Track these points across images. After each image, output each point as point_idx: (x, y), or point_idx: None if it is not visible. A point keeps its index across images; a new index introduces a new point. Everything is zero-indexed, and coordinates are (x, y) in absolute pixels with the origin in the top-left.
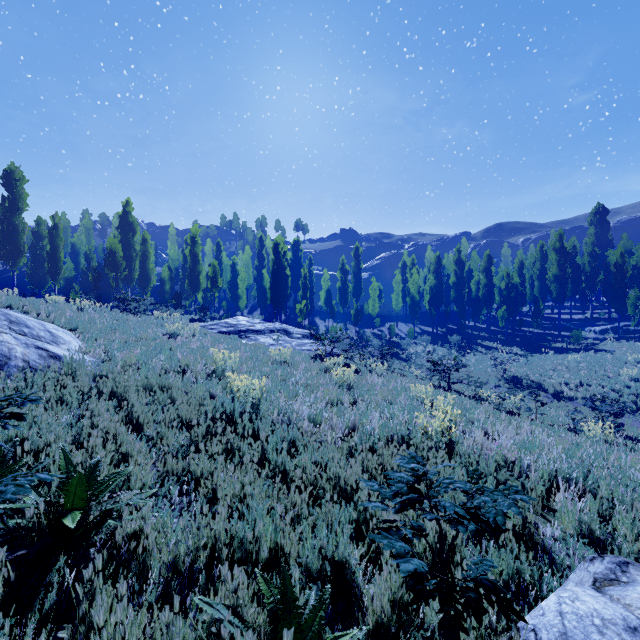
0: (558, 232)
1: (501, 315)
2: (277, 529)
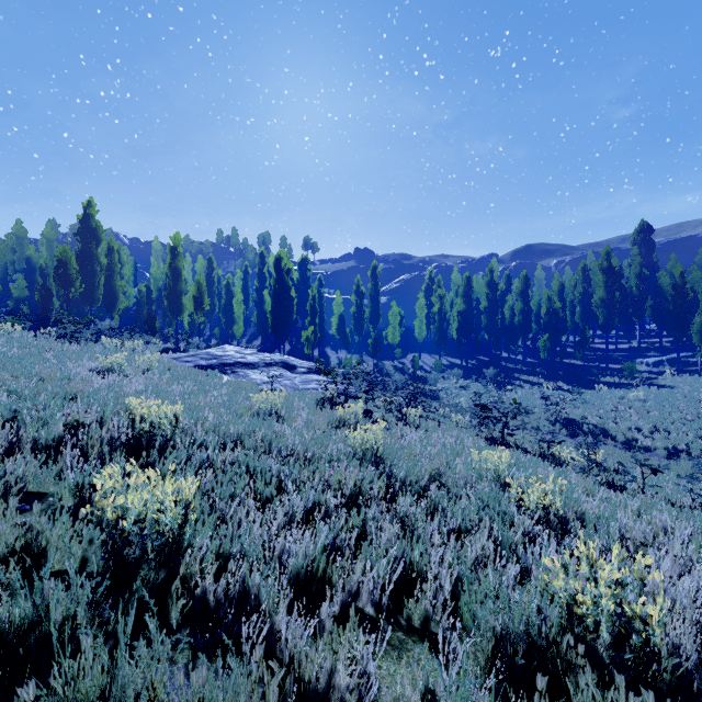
0: (605, 249)
1: (543, 345)
2: None
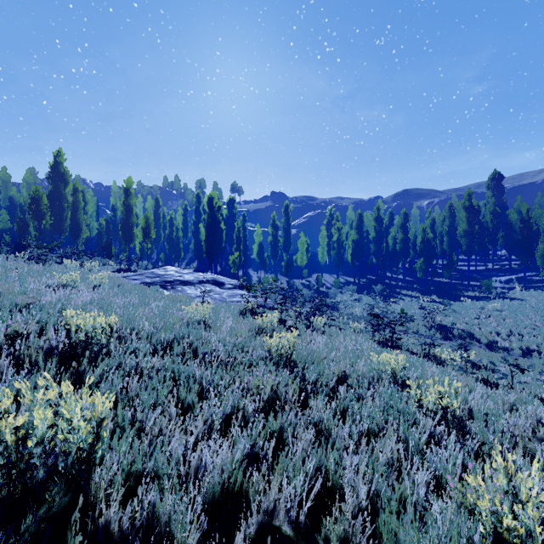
0: (467, 192)
1: (419, 266)
2: None
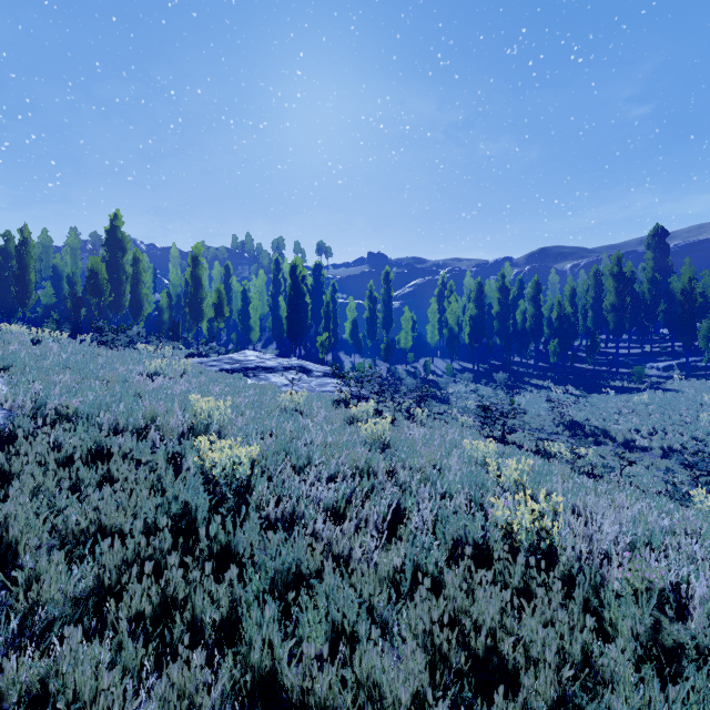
0: (616, 255)
1: (553, 349)
2: None
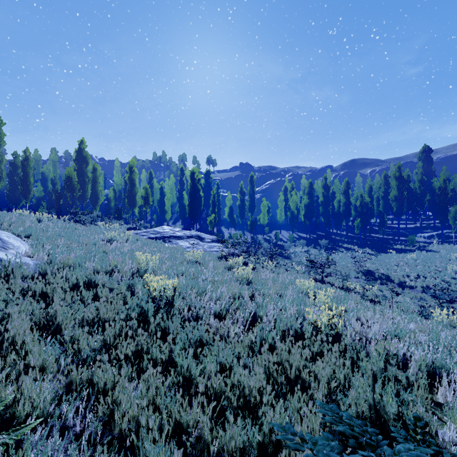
0: (397, 165)
1: (357, 225)
2: None
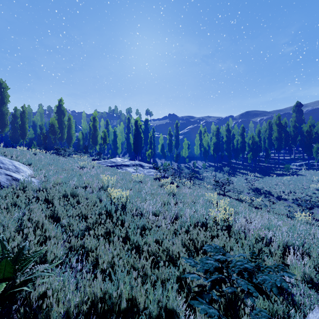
0: (278, 115)
1: (249, 157)
2: (132, 286)
